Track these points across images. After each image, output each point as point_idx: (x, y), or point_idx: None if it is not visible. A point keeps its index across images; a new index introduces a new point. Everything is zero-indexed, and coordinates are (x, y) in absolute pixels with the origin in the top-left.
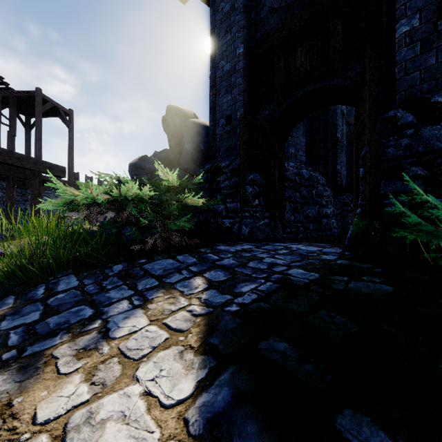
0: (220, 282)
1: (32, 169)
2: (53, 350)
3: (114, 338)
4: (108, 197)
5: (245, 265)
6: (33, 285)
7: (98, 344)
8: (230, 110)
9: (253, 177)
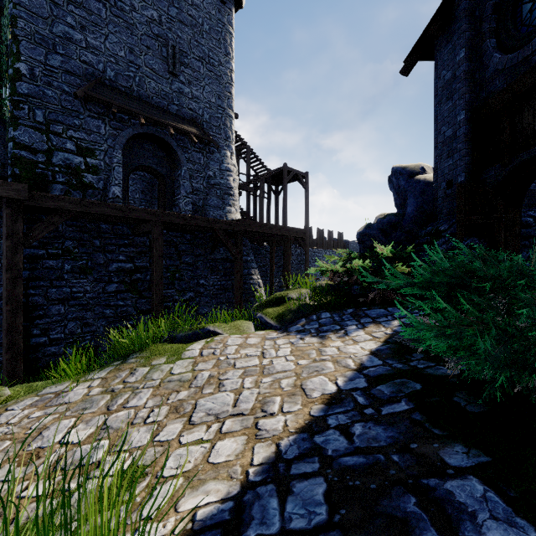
0: (408, 324)
1: (286, 235)
2: (328, 335)
3: (350, 336)
4: (344, 268)
5: None
6: (310, 314)
7: (344, 336)
8: (451, 174)
9: (469, 242)
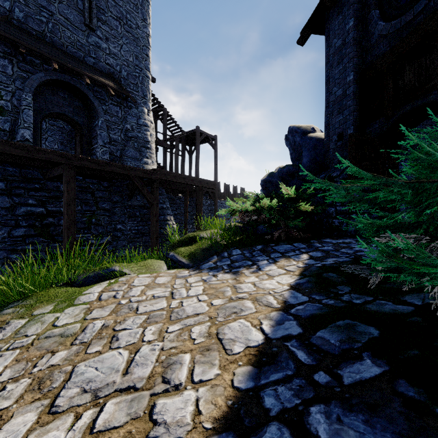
0: (317, 257)
1: (199, 186)
2: (241, 271)
3: (263, 270)
4: (253, 207)
5: (338, 250)
6: (221, 252)
7: (257, 271)
8: (341, 128)
9: None
